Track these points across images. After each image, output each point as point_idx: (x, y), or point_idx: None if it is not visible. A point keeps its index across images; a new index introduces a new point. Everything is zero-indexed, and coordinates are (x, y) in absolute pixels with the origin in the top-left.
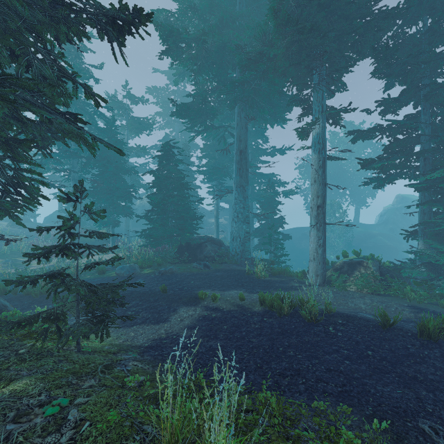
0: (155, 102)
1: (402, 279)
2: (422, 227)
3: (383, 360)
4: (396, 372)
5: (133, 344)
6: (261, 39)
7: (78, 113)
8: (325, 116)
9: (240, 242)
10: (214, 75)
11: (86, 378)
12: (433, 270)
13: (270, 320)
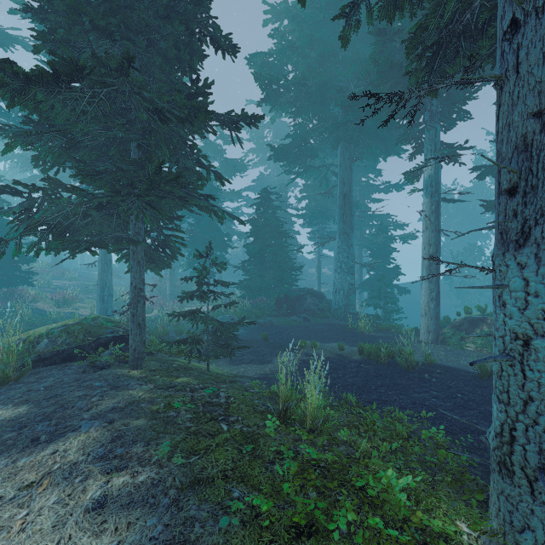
0: (249, 138)
1: None
2: None
3: (471, 401)
4: (479, 410)
5: (245, 375)
6: (365, 79)
7: (213, 195)
8: (438, 155)
9: (343, 295)
10: (315, 113)
11: (221, 383)
12: None
13: (367, 367)
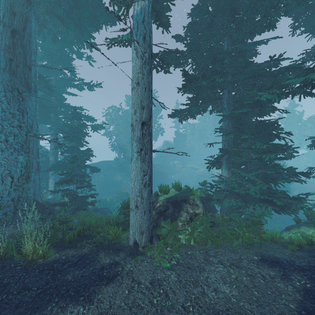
0: None
1: (213, 209)
2: (227, 157)
3: None
4: None
5: None
6: None
7: None
8: None
9: (11, 184)
10: None
11: None
12: (240, 198)
13: None
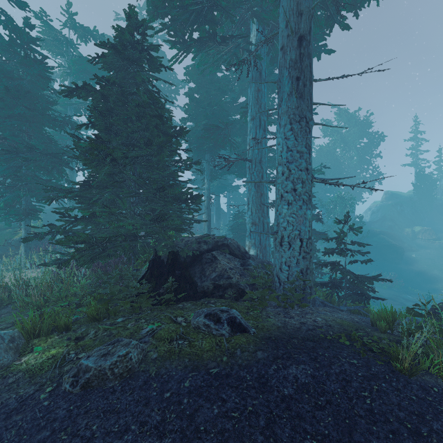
0: None
1: None
2: None
3: None
4: None
5: None
6: None
7: None
8: None
9: (299, 250)
10: None
11: None
12: None
13: None
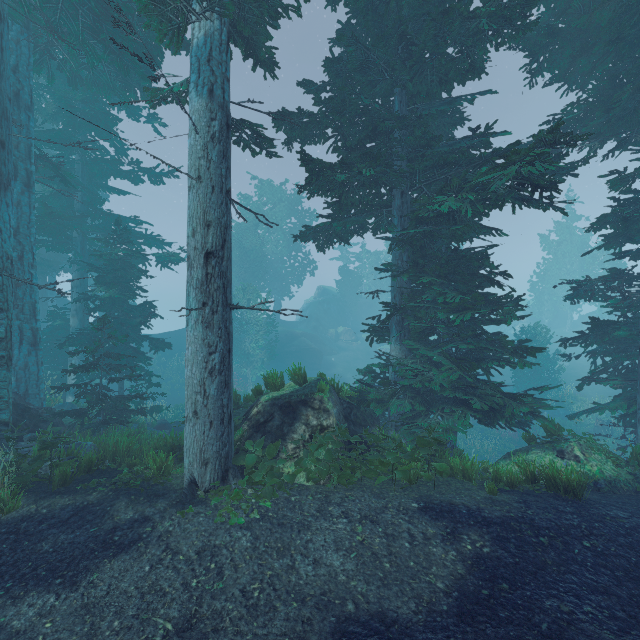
0: None
1: (371, 420)
2: (398, 319)
3: None
4: None
5: None
6: None
7: None
8: (227, 1)
9: None
10: None
11: None
12: (420, 397)
13: None
